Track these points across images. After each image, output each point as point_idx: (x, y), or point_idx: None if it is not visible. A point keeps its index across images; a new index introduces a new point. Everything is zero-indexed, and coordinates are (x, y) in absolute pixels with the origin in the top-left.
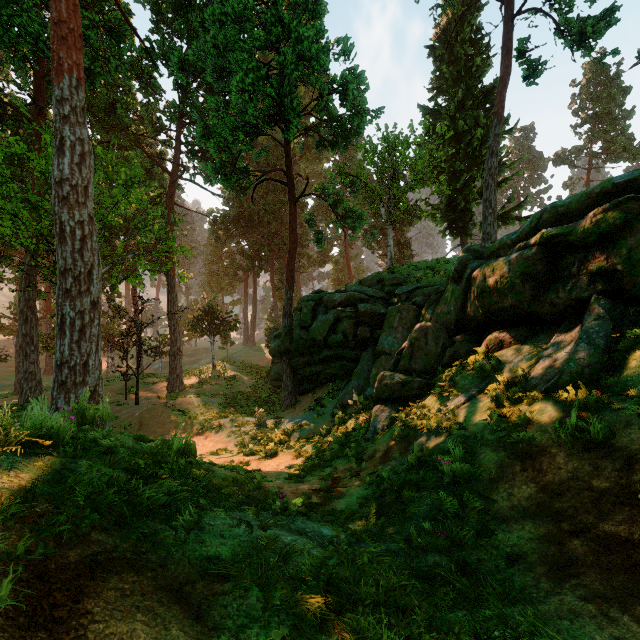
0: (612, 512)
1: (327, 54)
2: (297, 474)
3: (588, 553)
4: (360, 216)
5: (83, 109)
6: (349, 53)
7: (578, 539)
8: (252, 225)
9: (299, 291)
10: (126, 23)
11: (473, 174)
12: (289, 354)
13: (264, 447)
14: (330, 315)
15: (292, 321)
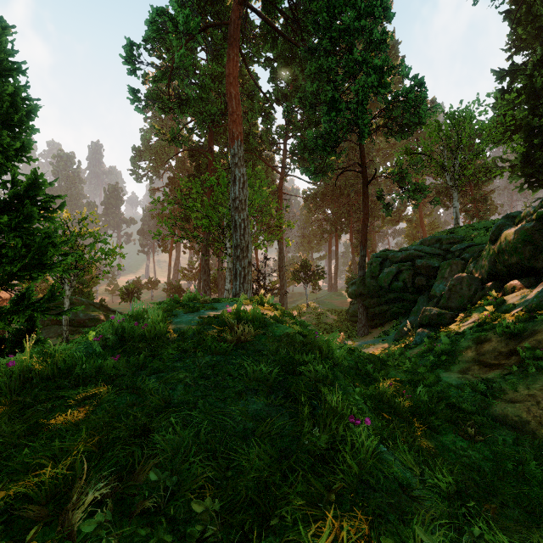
0: (499, 358)
1: (392, 72)
2: None
3: (477, 368)
4: (422, 189)
5: (243, 157)
6: (407, 75)
7: (477, 365)
8: (335, 198)
9: (375, 247)
10: (257, 88)
11: None
12: (362, 297)
13: None
14: (393, 268)
15: (365, 272)
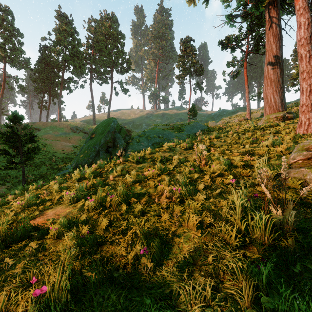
0: None
1: None
2: None
3: None
4: None
5: None
6: None
7: None
8: None
9: None
10: None
11: None
12: None
13: None
14: None
15: None
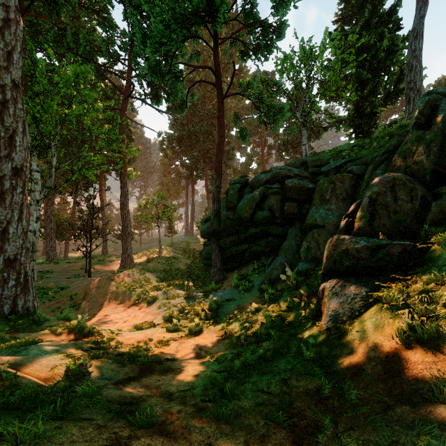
0: None
1: None
2: (220, 391)
3: None
4: (282, 109)
5: None
6: None
7: None
8: (191, 143)
9: None
10: None
11: (380, 80)
12: (217, 235)
13: (190, 321)
14: (256, 193)
15: (220, 206)
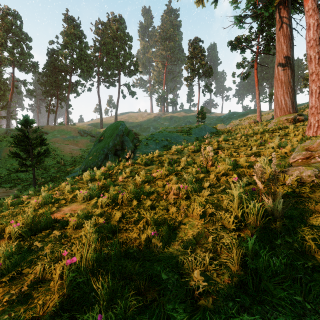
0: None
1: None
2: None
3: None
4: None
5: None
6: None
7: None
8: None
9: None
10: None
11: (0, 104)
12: None
13: None
14: None
15: None
